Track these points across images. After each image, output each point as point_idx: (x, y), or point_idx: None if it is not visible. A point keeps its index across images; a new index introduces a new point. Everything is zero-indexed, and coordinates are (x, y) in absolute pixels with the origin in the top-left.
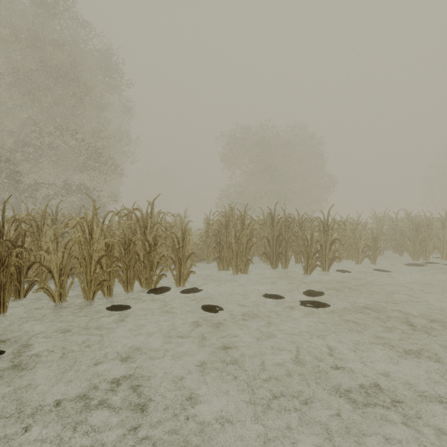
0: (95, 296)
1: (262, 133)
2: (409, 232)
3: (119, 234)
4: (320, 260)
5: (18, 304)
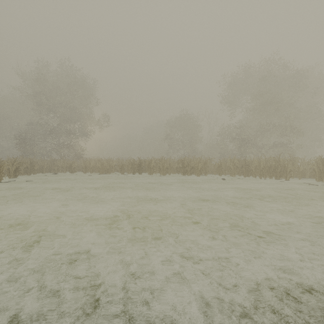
0: (261, 177)
1: None
2: None
3: (268, 164)
4: None
5: (248, 178)
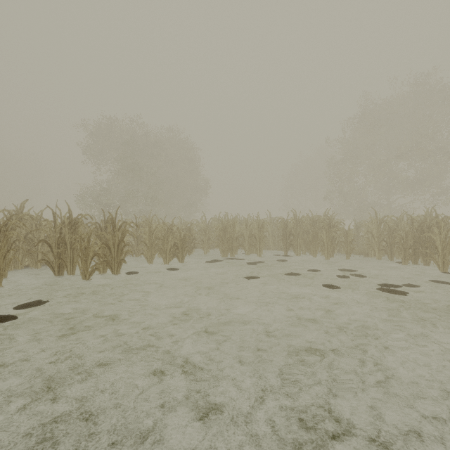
0: None
1: (131, 129)
2: (219, 233)
3: None
4: (109, 264)
5: None
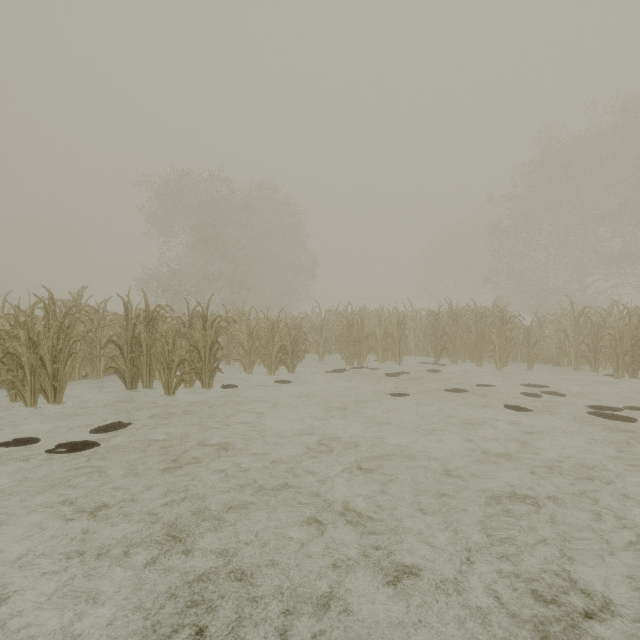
0: None
1: (211, 186)
2: (342, 331)
3: None
4: (198, 374)
5: None
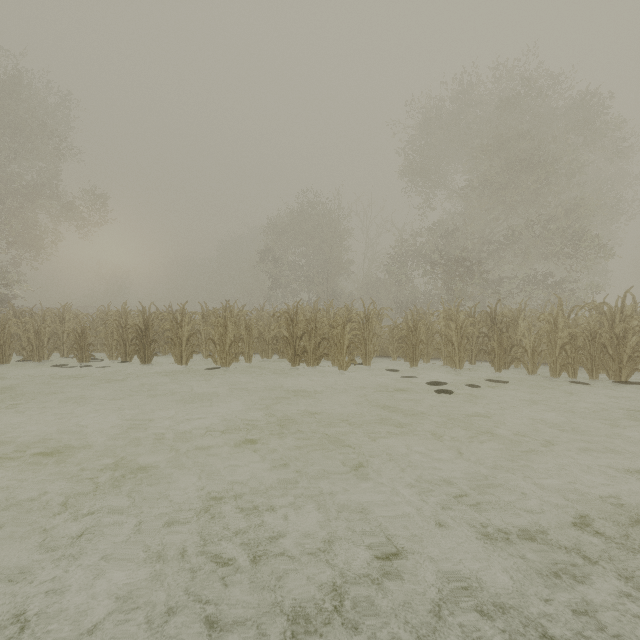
0: (559, 374)
1: None
2: None
3: (582, 326)
4: None
5: (504, 372)
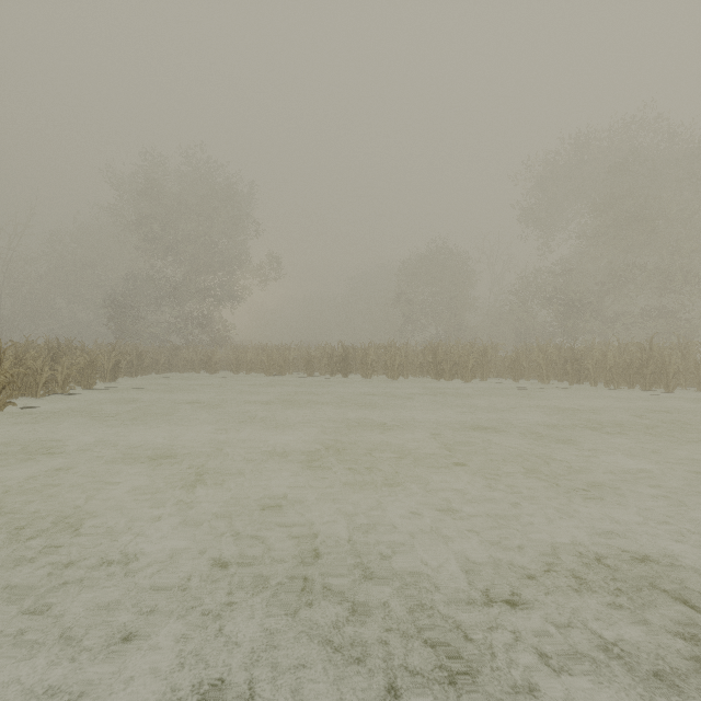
0: (609, 386)
1: None
2: None
3: (625, 357)
4: None
5: (579, 387)
